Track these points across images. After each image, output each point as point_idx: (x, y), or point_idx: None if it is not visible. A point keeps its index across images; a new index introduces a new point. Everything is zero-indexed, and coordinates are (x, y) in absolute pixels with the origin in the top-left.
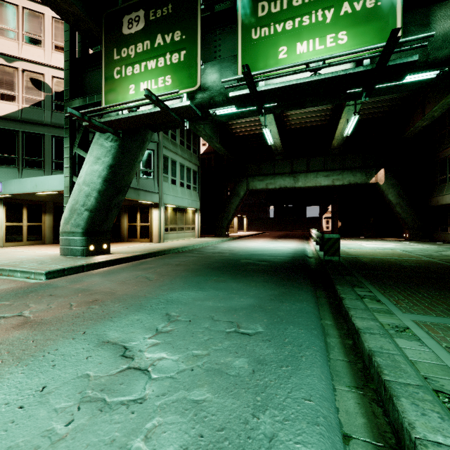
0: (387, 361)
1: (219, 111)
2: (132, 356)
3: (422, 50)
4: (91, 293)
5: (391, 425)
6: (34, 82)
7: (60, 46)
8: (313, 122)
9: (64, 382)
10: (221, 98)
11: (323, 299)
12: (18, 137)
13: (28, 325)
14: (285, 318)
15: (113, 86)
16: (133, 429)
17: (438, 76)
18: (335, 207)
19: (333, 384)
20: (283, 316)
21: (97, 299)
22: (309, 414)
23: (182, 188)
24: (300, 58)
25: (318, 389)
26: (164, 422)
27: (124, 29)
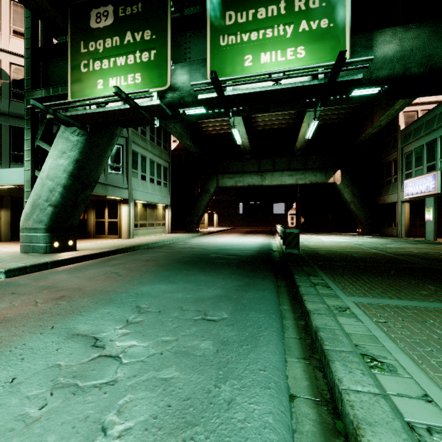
0: (329, 335)
1: (189, 111)
2: (103, 345)
3: (366, 69)
4: (57, 290)
5: (328, 385)
6: None
7: (19, 31)
8: (278, 125)
9: (34, 373)
10: (191, 99)
11: (283, 288)
12: None
13: None
14: (248, 305)
15: (80, 79)
16: (106, 406)
17: (380, 92)
18: (298, 204)
19: (285, 358)
20: (246, 304)
21: (64, 295)
22: (263, 381)
23: (152, 184)
24: (264, 67)
25: (271, 362)
26: (135, 398)
27: (91, 23)
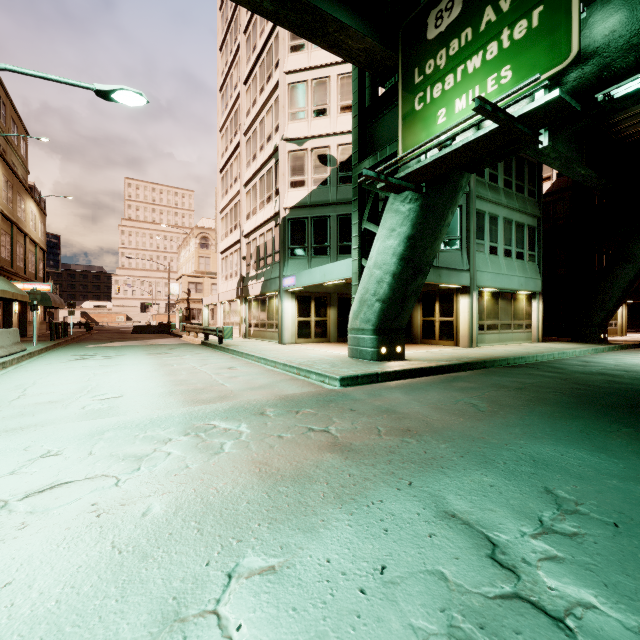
0: None
1: (623, 88)
2: (512, 567)
3: None
4: (398, 417)
5: None
6: (321, 159)
7: (344, 106)
8: None
9: (409, 572)
10: (633, 58)
11: None
12: (308, 224)
13: (338, 448)
14: None
15: (413, 122)
16: None
17: None
18: None
19: None
20: None
21: (409, 428)
22: None
23: (508, 258)
24: None
25: None
26: None
27: (429, 34)
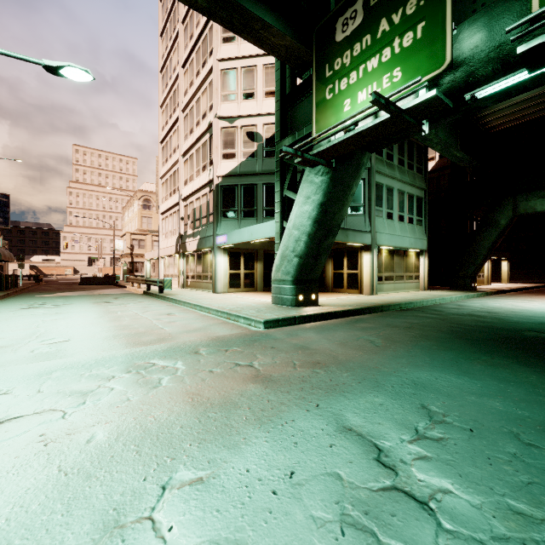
0: None
1: (484, 91)
2: (392, 466)
3: None
4: (310, 352)
5: None
6: (249, 135)
7: (269, 92)
8: None
9: (312, 475)
10: (490, 68)
11: None
12: (238, 190)
13: (260, 379)
14: None
15: (325, 109)
16: None
17: None
18: None
19: None
20: None
21: (319, 361)
22: None
23: (401, 222)
24: None
25: None
26: None
27: (337, 37)
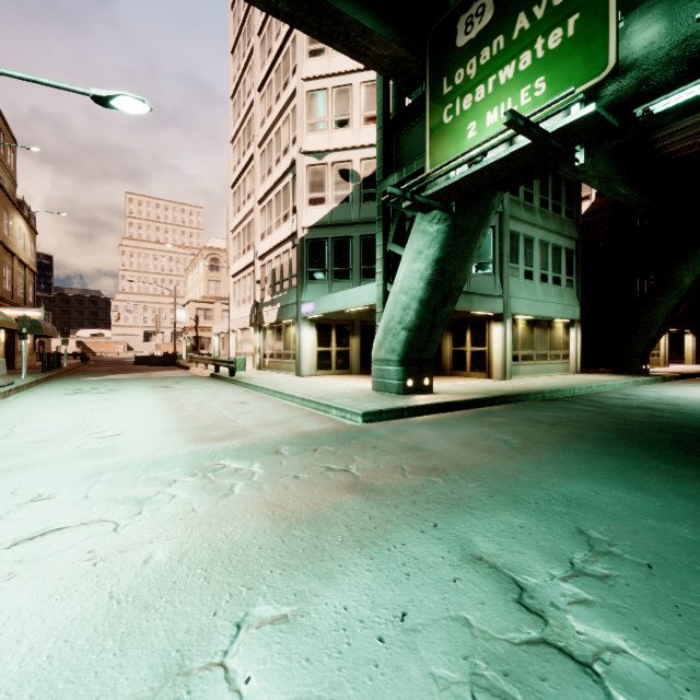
0: None
1: (662, 103)
2: (540, 611)
3: None
4: (424, 454)
5: None
6: (343, 174)
7: (368, 117)
8: None
9: (431, 619)
10: (672, 71)
11: None
12: (328, 245)
13: (359, 488)
14: None
15: (442, 136)
16: None
17: None
18: None
19: None
20: None
21: (436, 466)
22: None
23: (544, 284)
24: None
25: None
26: None
27: (458, 41)
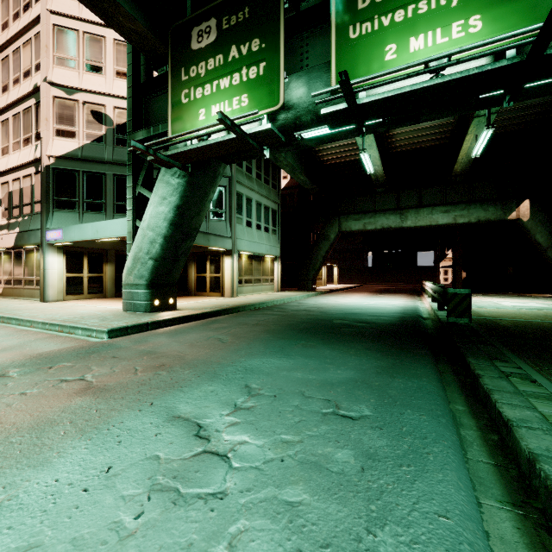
0: None
1: (307, 134)
2: (208, 436)
3: None
4: (157, 356)
5: None
6: (95, 115)
7: (122, 72)
8: (427, 142)
9: (131, 464)
10: (310, 118)
11: (448, 376)
12: (79, 178)
13: (91, 391)
14: (399, 398)
15: (181, 112)
16: (213, 532)
17: None
18: (457, 253)
19: (477, 497)
20: (396, 396)
21: (164, 363)
22: (447, 537)
23: (259, 231)
24: (415, 57)
25: (456, 503)
26: (251, 528)
27: (192, 44)
